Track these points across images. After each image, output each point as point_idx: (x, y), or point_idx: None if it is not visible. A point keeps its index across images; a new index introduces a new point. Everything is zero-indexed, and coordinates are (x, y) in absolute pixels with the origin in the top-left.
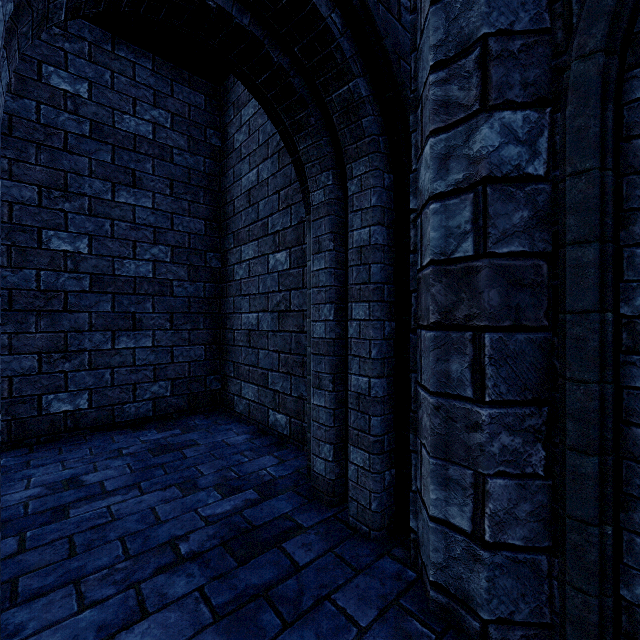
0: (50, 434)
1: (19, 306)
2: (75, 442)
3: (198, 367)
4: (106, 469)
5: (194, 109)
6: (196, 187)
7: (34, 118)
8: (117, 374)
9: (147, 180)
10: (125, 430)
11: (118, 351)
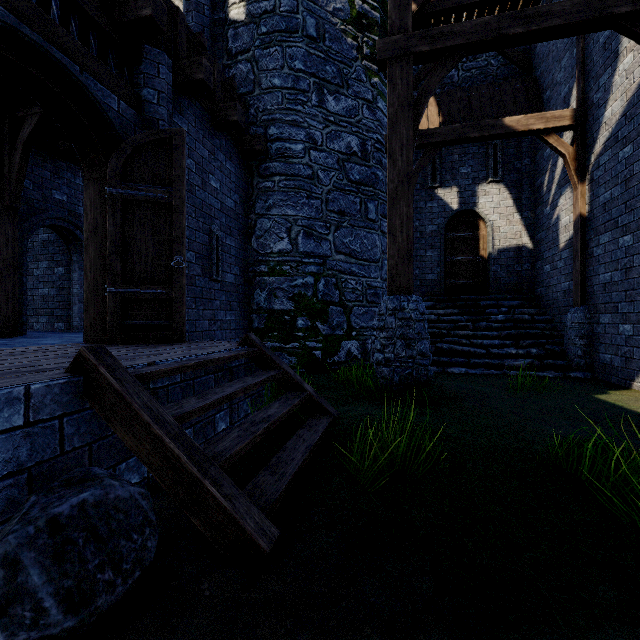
0: None
1: None
2: None
3: None
4: None
5: None
6: None
7: None
8: None
9: None
10: None
11: None
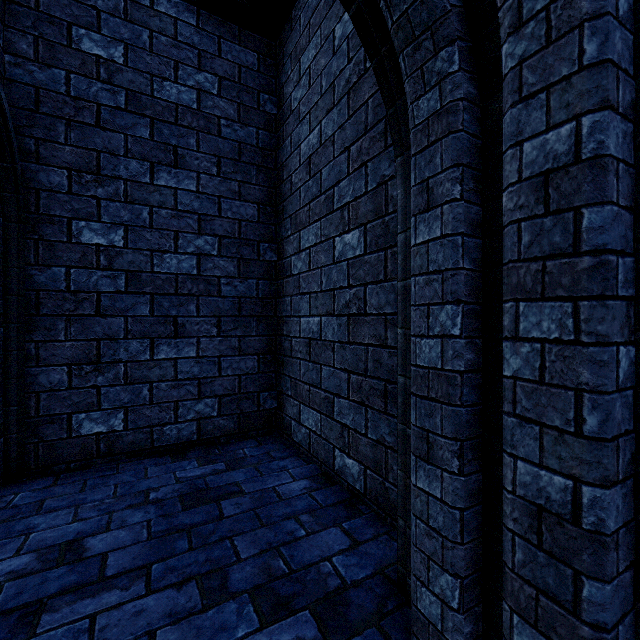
0: (81, 460)
1: (47, 310)
2: (105, 473)
3: (250, 381)
4: (120, 527)
5: (245, 70)
6: (247, 164)
7: (63, 90)
8: (156, 389)
9: (191, 158)
10: (163, 458)
11: (157, 362)
